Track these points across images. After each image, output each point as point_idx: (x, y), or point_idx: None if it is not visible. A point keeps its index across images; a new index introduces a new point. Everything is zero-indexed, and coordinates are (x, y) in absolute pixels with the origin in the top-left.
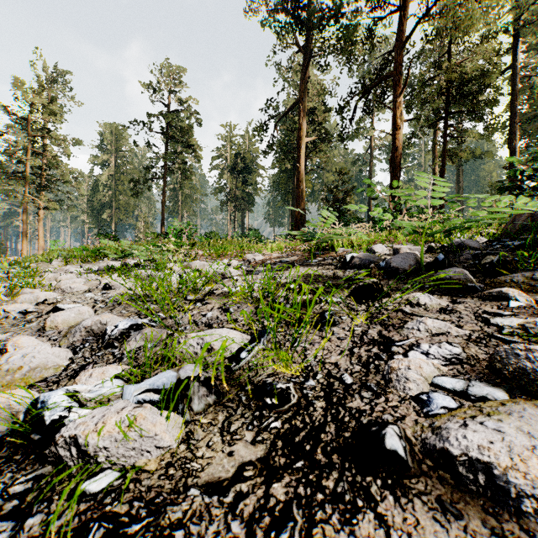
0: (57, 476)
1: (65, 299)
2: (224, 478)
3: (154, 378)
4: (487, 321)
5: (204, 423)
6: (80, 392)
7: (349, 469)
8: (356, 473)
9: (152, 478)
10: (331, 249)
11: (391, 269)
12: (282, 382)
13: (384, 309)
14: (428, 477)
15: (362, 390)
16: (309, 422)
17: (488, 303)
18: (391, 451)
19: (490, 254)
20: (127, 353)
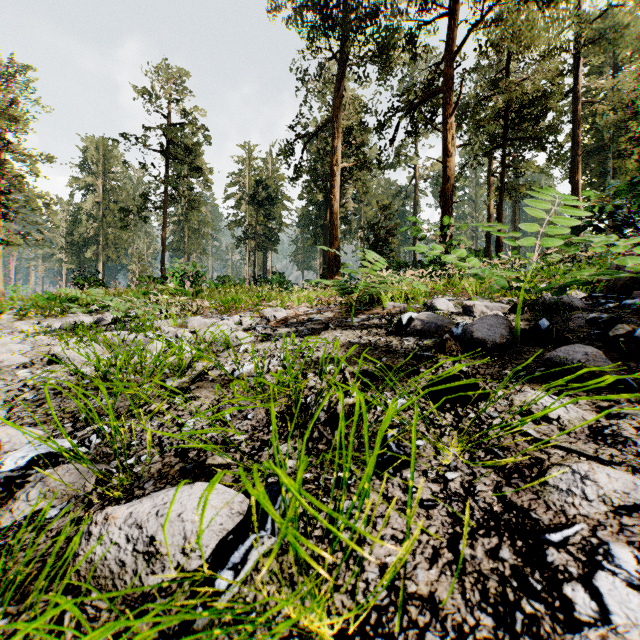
0: None
1: None
2: None
3: None
4: None
5: None
6: None
7: None
8: None
9: None
10: (377, 302)
11: (473, 341)
12: None
13: (487, 426)
14: None
15: None
16: None
17: None
18: None
19: (616, 320)
20: None
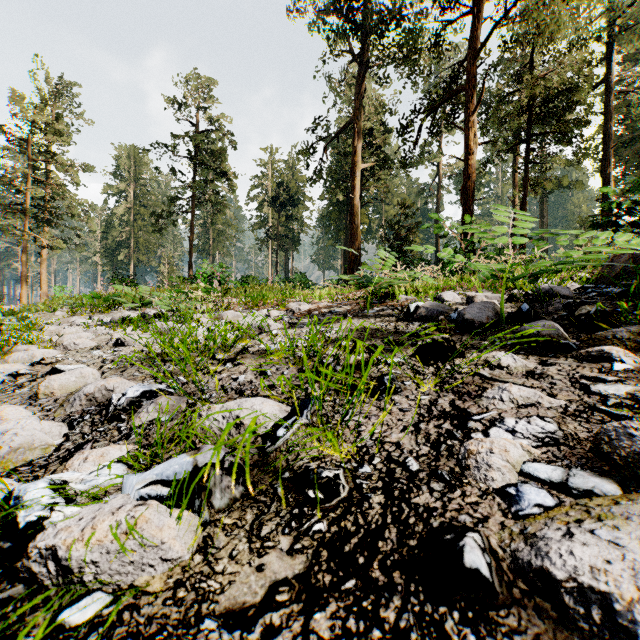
0: (30, 599)
1: (66, 358)
2: (250, 604)
3: (163, 466)
4: (587, 389)
5: (228, 524)
6: (69, 483)
7: (415, 593)
8: (425, 600)
9: (155, 603)
10: (392, 296)
11: (464, 322)
12: (330, 467)
13: (457, 372)
14: (521, 607)
15: (432, 480)
16: (363, 524)
17: (587, 366)
18: (471, 571)
19: (585, 303)
20: (136, 428)
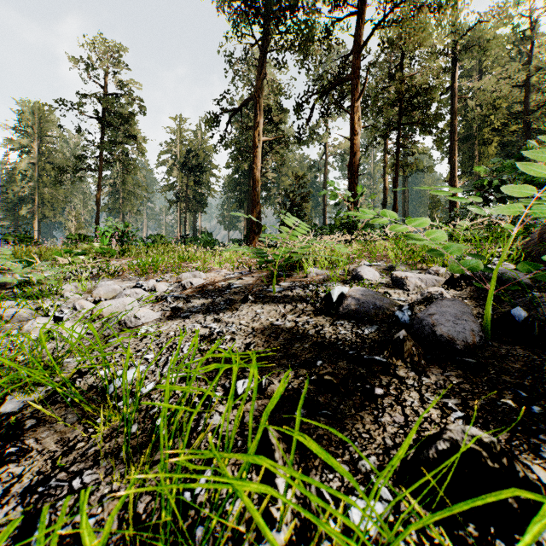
0: None
1: None
2: None
3: None
4: None
5: None
6: None
7: None
8: None
9: None
10: (298, 267)
11: (436, 338)
12: None
13: None
14: None
15: None
16: None
17: None
18: None
19: None
20: None
